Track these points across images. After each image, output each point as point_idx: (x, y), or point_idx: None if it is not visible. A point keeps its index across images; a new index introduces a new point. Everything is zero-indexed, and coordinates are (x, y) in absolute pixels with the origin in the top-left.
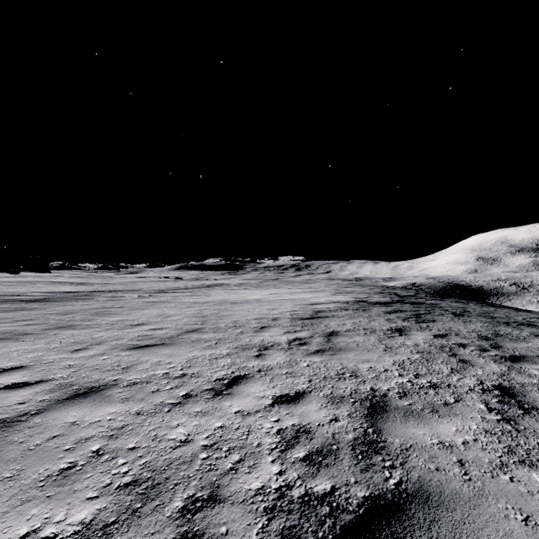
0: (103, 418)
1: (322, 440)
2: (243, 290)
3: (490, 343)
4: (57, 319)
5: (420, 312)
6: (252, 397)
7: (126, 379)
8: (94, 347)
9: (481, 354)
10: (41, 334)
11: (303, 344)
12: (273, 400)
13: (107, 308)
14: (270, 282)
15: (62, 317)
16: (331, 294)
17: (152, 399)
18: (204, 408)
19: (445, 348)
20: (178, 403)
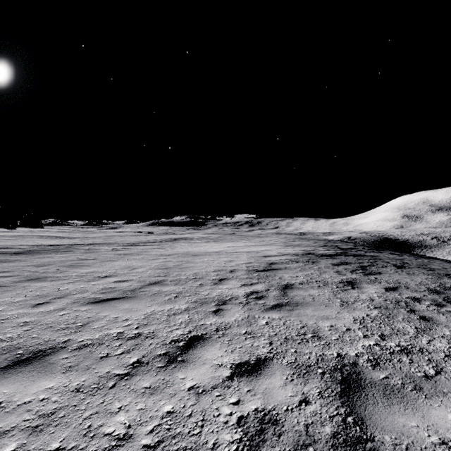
0: (34, 398)
1: (294, 436)
2: (204, 244)
3: (442, 297)
4: (32, 271)
5: (365, 264)
6: (208, 365)
7: (77, 340)
8: (57, 301)
9: (439, 309)
10: (11, 287)
11: (260, 298)
12: (232, 370)
13: (81, 260)
14: (228, 236)
15: (37, 269)
16: (281, 247)
17: (98, 368)
18: (153, 381)
19: (401, 302)
20: (125, 375)
